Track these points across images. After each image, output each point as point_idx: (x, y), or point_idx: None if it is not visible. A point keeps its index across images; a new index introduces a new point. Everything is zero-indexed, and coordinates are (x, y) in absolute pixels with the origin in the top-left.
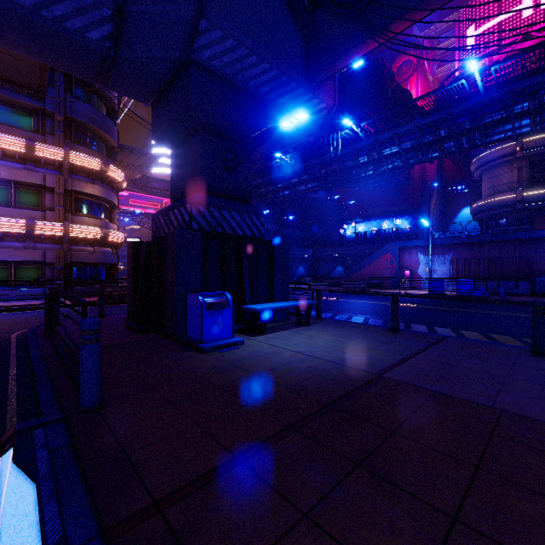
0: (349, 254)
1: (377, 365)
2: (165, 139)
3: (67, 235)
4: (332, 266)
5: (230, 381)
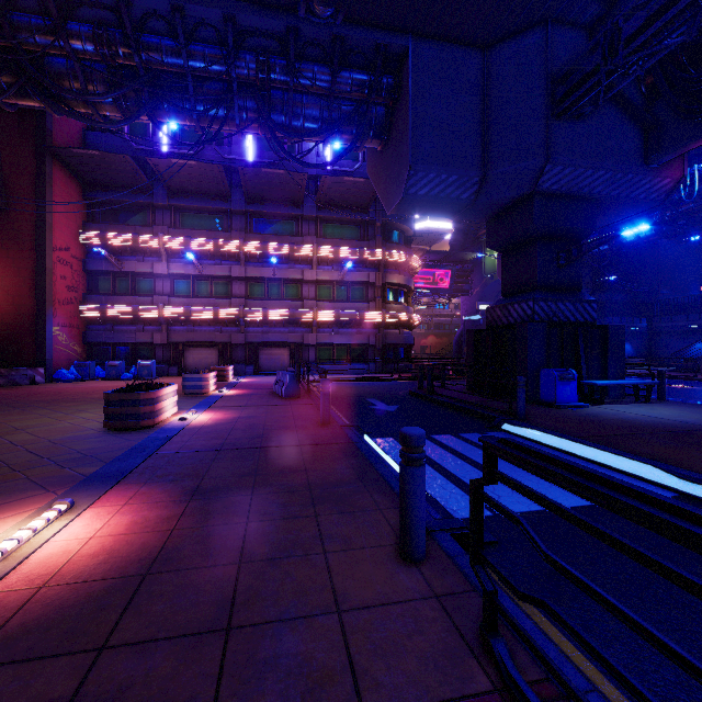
0: None
1: None
2: (499, 246)
3: (384, 321)
4: (685, 343)
5: (593, 420)
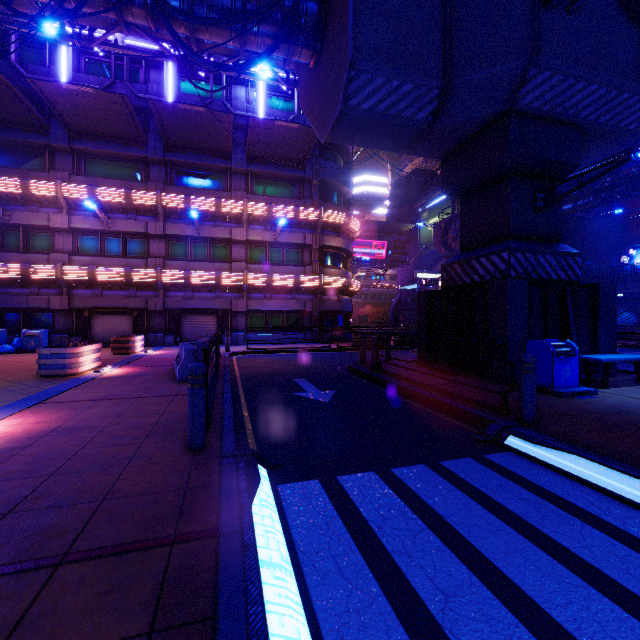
0: None
1: None
2: (458, 189)
3: (321, 286)
4: None
5: (639, 422)
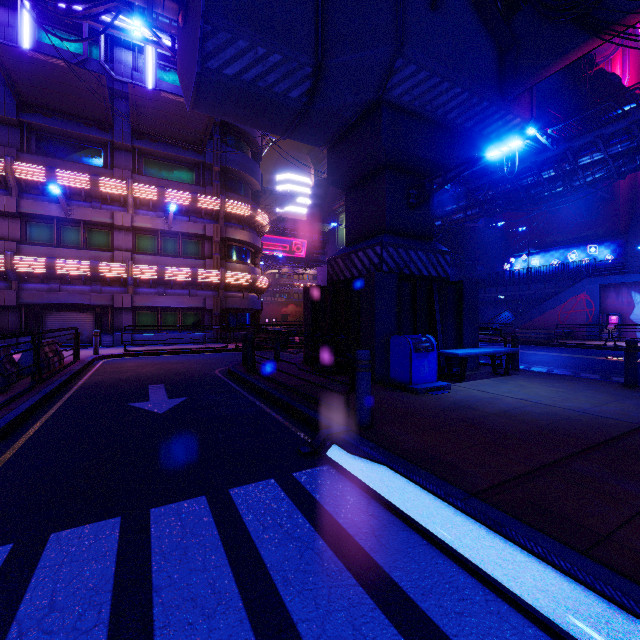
0: (520, 295)
1: (633, 416)
2: (342, 181)
3: (223, 282)
4: (495, 311)
5: (471, 418)
